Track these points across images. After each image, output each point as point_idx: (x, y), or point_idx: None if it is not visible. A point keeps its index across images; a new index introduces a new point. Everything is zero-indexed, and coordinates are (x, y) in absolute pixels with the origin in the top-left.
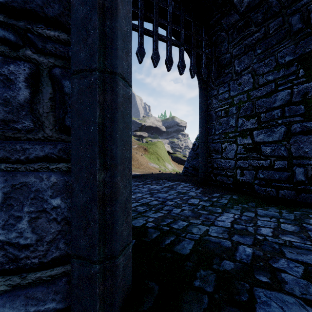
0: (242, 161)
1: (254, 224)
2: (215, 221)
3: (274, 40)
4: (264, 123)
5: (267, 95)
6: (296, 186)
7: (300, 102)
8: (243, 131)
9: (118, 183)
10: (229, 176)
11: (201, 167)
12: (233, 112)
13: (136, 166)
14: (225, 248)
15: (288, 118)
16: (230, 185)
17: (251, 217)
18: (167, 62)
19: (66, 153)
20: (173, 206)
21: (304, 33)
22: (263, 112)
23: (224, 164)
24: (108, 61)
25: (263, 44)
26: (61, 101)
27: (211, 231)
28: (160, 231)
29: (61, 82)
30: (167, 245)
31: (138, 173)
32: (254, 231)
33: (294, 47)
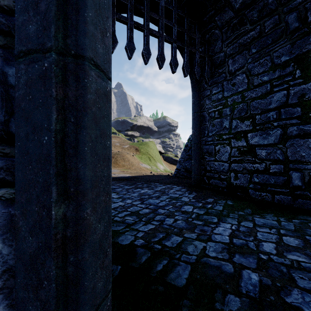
0: (236, 164)
1: (254, 238)
2: (212, 235)
3: (269, 39)
4: (259, 125)
5: (263, 96)
6: (293, 191)
7: (297, 104)
8: (237, 133)
9: (87, 217)
10: (223, 179)
11: (193, 170)
12: (227, 113)
13: (127, 167)
14: (227, 275)
15: (284, 121)
16: (224, 188)
17: (250, 227)
18: (159, 59)
19: (12, 173)
20: (165, 216)
21: (301, 32)
22: (257, 114)
23: (218, 167)
24: (72, 38)
25: (259, 43)
26: (3, 96)
27: (208, 249)
28: (150, 251)
29: (2, 69)
30: (159, 273)
31: (129, 175)
32: (256, 247)
33: (290, 46)
